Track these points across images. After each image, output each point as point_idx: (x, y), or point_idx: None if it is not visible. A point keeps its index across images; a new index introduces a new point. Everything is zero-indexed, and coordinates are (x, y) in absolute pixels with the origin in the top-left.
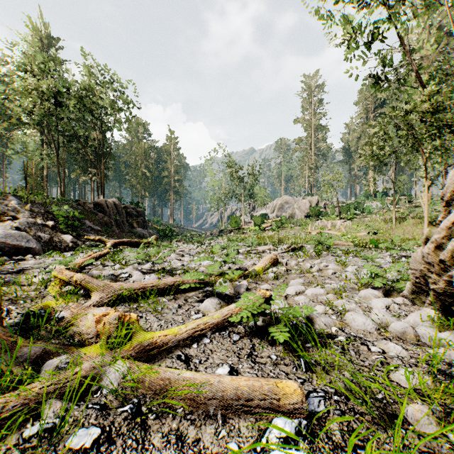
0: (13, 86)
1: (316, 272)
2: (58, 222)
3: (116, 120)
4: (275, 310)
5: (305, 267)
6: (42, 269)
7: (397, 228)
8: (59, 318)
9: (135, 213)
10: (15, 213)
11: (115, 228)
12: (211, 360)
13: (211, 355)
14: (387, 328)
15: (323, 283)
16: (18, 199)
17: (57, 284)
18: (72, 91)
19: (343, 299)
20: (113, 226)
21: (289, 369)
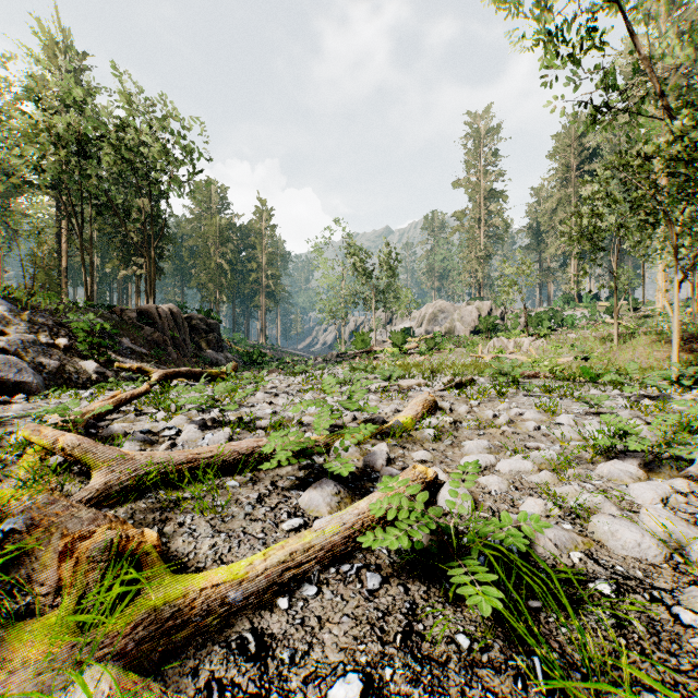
0: (9, 125)
1: (505, 425)
2: (76, 340)
3: (174, 180)
4: (450, 512)
5: (484, 415)
6: (30, 420)
7: (621, 350)
8: (6, 531)
9: (205, 327)
10: (3, 326)
11: (172, 351)
12: (319, 652)
13: (318, 633)
14: (685, 552)
15: (523, 447)
16: (10, 303)
17: (40, 450)
18: (103, 134)
19: (572, 483)
20: (169, 347)
21: (507, 683)
